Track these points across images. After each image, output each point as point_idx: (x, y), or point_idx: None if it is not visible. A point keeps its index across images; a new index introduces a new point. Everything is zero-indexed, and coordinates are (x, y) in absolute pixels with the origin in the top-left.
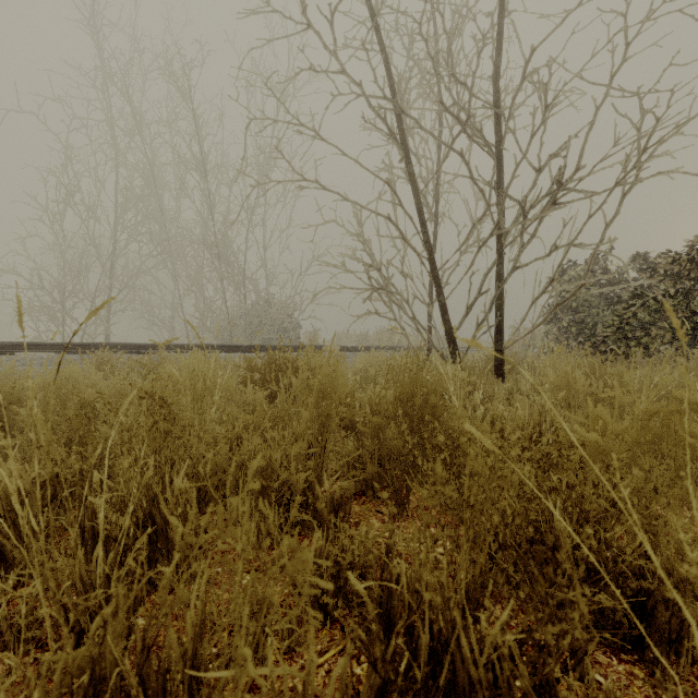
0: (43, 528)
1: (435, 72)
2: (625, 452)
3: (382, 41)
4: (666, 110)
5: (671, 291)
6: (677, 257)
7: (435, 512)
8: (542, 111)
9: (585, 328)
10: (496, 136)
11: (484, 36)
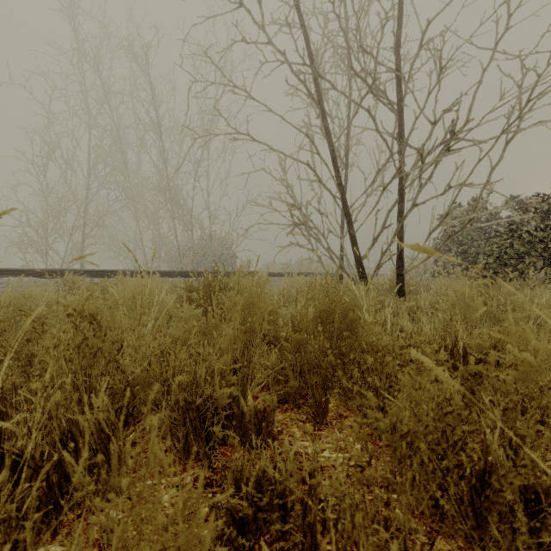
0: None
1: (347, 42)
2: None
3: (302, 17)
4: (547, 67)
5: (542, 226)
6: (548, 197)
7: (352, 420)
8: (437, 73)
9: (468, 257)
10: (398, 96)
11: (387, 13)
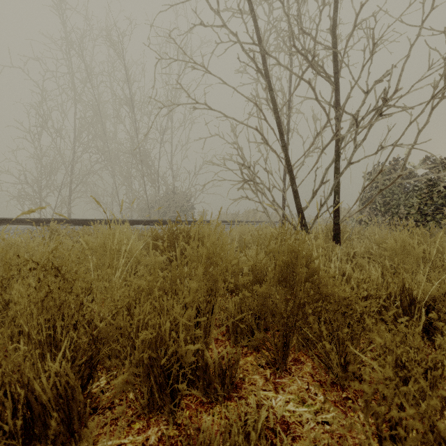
0: None
1: (290, 24)
2: None
3: (252, 4)
4: None
5: None
6: None
7: (310, 366)
8: (369, 49)
9: (390, 208)
10: (335, 69)
11: None
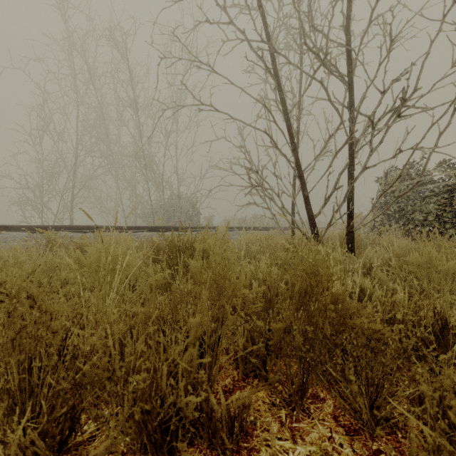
0: None
1: (301, 21)
2: None
3: None
4: None
5: None
6: None
7: (332, 405)
8: (386, 46)
9: (404, 214)
10: (348, 68)
11: None
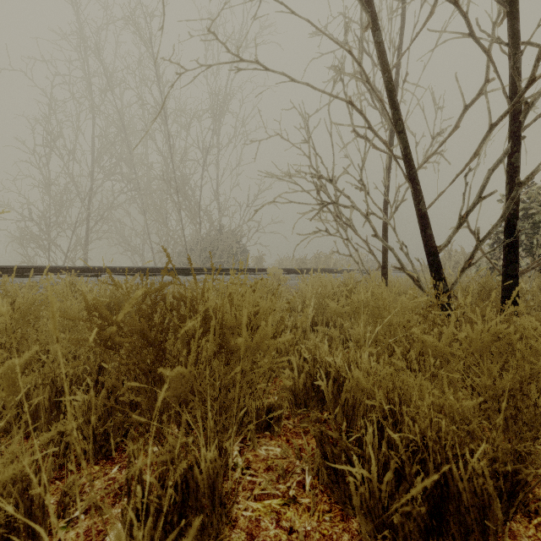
0: None
1: None
2: None
3: None
4: None
5: None
6: None
7: None
8: None
9: None
10: None
11: None
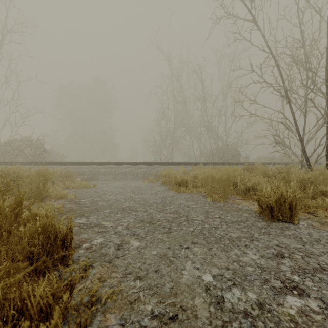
0: (239, 179)
1: (300, 73)
2: (310, 176)
3: (279, 68)
4: None
5: None
6: None
7: None
8: None
9: None
10: (326, 91)
11: (322, 55)
